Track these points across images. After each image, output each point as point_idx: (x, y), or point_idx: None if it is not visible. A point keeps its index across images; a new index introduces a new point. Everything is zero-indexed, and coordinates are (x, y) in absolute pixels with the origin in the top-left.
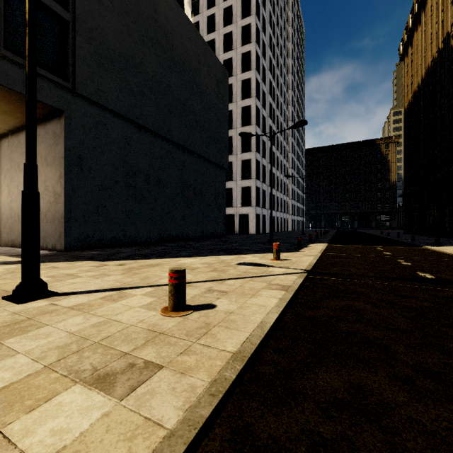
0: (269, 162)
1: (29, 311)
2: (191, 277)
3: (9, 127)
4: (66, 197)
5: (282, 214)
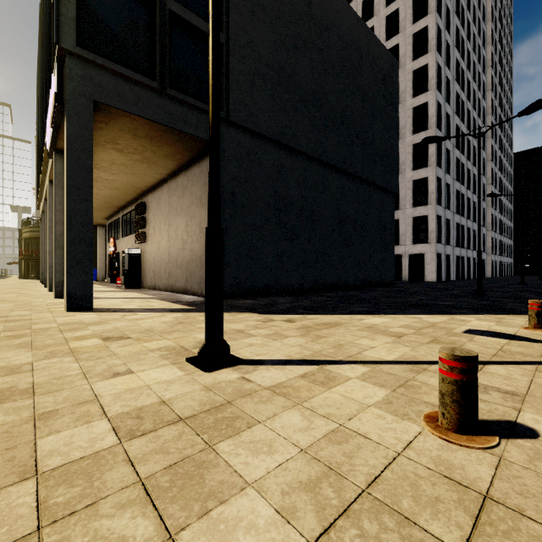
0: (455, 178)
1: (222, 386)
2: (410, 352)
3: (169, 171)
4: None
5: (475, 252)
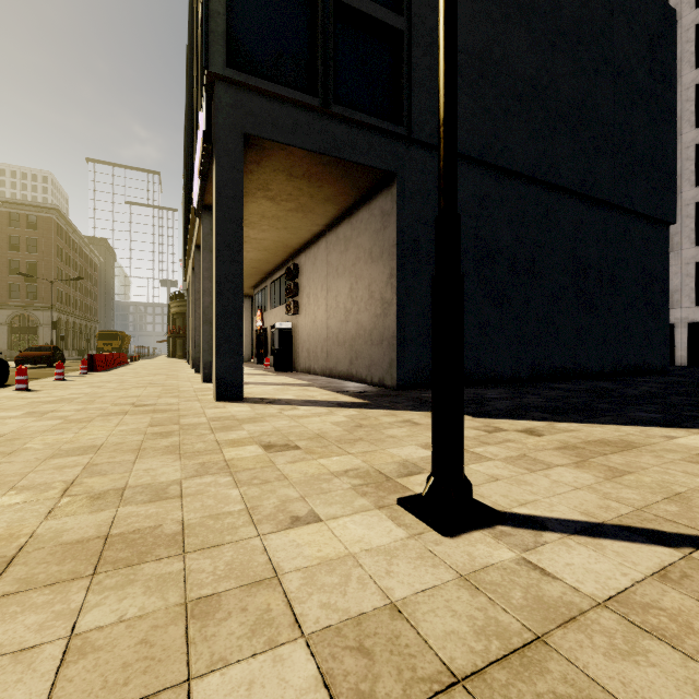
0: None
1: (496, 582)
2: None
3: (328, 220)
4: (399, 305)
5: None
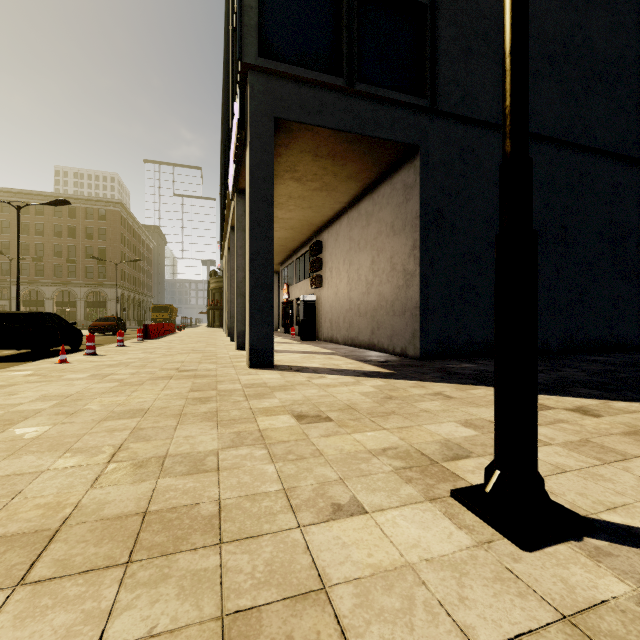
0: None
1: (619, 634)
2: None
3: (350, 197)
4: (422, 276)
5: None
